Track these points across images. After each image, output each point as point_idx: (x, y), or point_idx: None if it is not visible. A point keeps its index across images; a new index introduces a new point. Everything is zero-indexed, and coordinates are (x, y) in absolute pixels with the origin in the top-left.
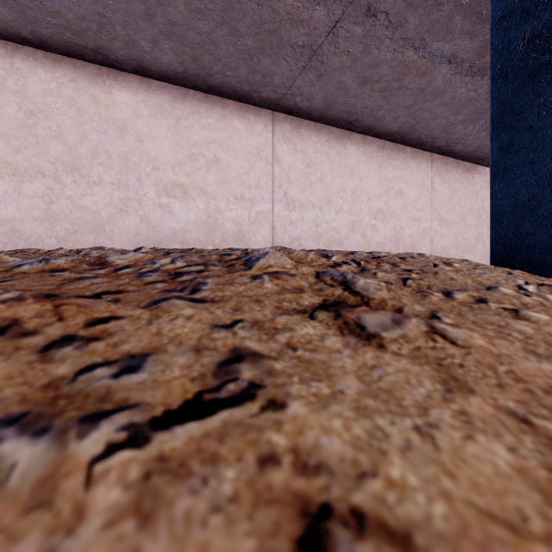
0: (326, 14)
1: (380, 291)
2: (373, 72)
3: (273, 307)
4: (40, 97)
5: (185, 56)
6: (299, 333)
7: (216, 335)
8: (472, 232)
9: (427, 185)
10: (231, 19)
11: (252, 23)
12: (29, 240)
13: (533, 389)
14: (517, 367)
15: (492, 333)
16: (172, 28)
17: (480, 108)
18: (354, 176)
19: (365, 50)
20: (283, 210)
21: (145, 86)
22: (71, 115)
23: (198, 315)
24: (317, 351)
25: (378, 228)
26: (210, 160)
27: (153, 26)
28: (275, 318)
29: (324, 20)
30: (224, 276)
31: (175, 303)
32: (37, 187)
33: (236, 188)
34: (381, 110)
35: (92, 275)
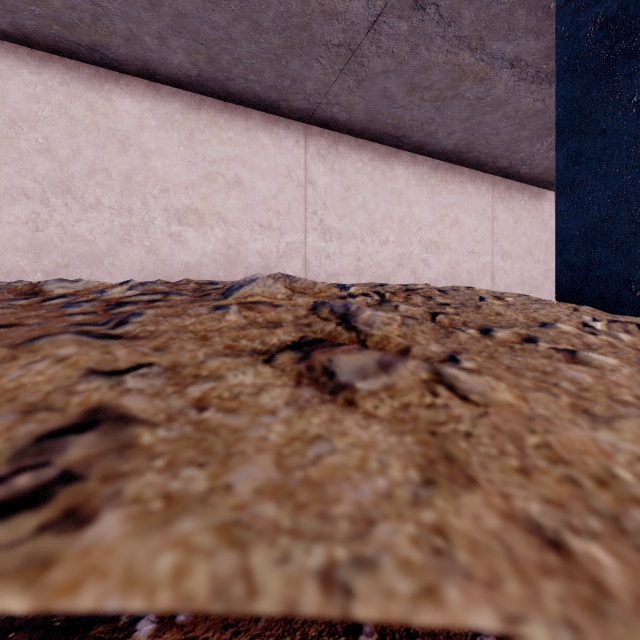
0: (365, 5)
1: (388, 326)
2: (423, 78)
3: (223, 346)
4: (23, 103)
5: (198, 56)
6: (228, 383)
7: (81, 387)
8: (540, 268)
9: (488, 213)
10: (252, 11)
11: (277, 16)
12: (10, 274)
13: (578, 477)
14: (556, 438)
15: (529, 382)
16: (181, 20)
17: (549, 122)
18: (403, 201)
19: (412, 50)
20: (318, 240)
21: (152, 92)
22: (61, 125)
23: (79, 355)
24: (237, 412)
25: (430, 263)
26: (230, 181)
27: (158, 18)
28: (206, 361)
29: (363, 13)
30: (178, 306)
31: (57, 338)
32: (20, 211)
33: (262, 214)
34: (433, 124)
35: (1, 306)
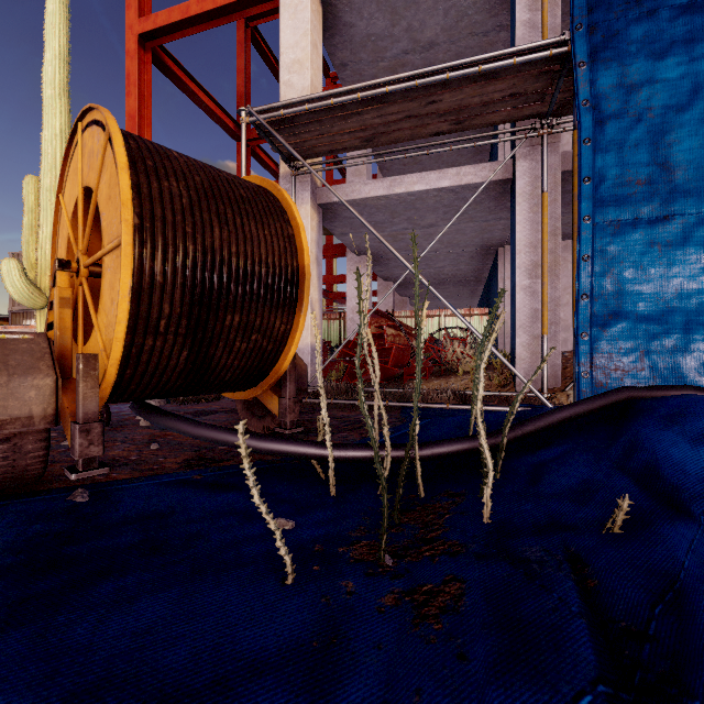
0: None
1: None
2: None
3: None
4: None
5: None
6: None
7: None
8: None
9: None
10: None
11: None
12: None
13: None
14: None
15: None
16: None
17: None
18: None
19: None
20: None
21: None
22: None
23: None
24: None
25: None
26: None
27: None
28: None
29: None
30: None
31: None
32: None
33: None
34: None
35: None
